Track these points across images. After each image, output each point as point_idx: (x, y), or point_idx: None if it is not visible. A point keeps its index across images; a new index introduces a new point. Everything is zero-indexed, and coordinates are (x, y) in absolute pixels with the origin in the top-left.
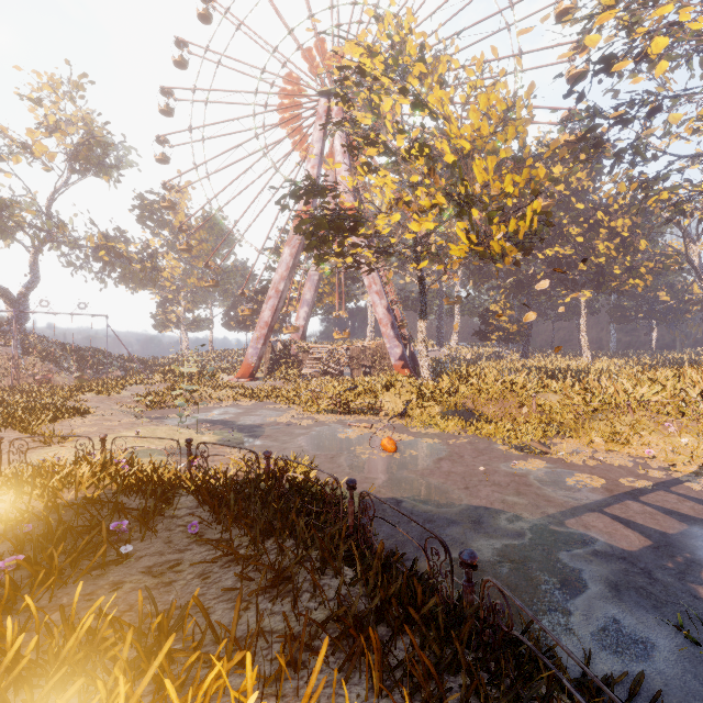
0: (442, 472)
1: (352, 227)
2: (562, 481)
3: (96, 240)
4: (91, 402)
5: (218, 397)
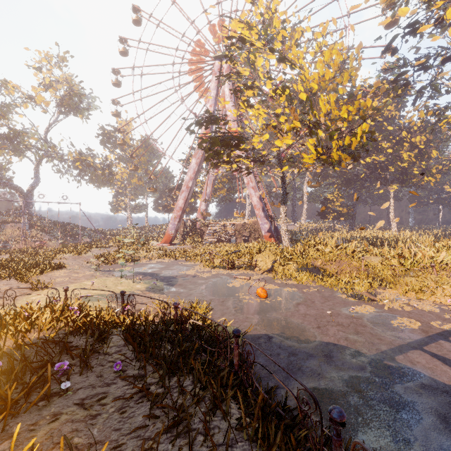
0: (300, 314)
1: (236, 144)
2: (389, 323)
3: (74, 155)
4: (68, 260)
5: (148, 256)
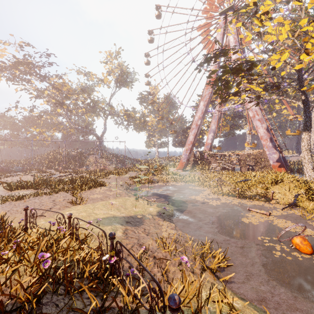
0: None
1: (248, 68)
2: None
3: (123, 112)
4: (112, 179)
5: (166, 179)
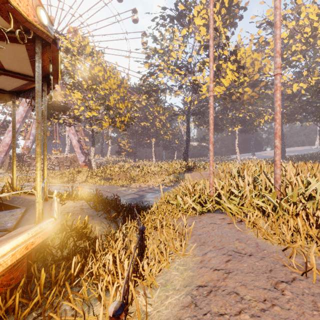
0: (97, 192)
1: (63, 110)
2: (129, 190)
3: None
4: None
5: None
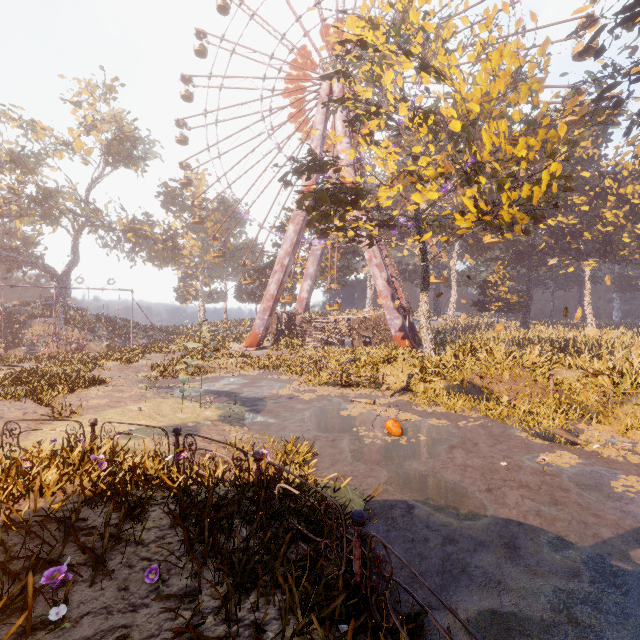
0: (456, 466)
1: (353, 200)
2: (607, 486)
3: (125, 223)
4: (112, 371)
5: (226, 366)
